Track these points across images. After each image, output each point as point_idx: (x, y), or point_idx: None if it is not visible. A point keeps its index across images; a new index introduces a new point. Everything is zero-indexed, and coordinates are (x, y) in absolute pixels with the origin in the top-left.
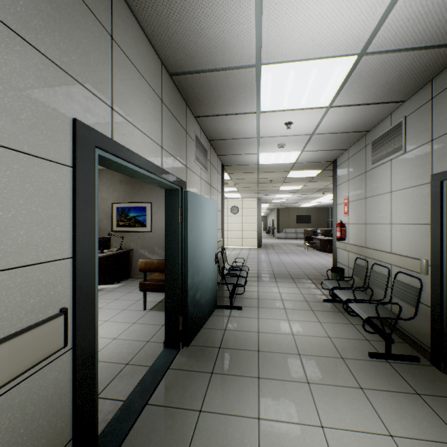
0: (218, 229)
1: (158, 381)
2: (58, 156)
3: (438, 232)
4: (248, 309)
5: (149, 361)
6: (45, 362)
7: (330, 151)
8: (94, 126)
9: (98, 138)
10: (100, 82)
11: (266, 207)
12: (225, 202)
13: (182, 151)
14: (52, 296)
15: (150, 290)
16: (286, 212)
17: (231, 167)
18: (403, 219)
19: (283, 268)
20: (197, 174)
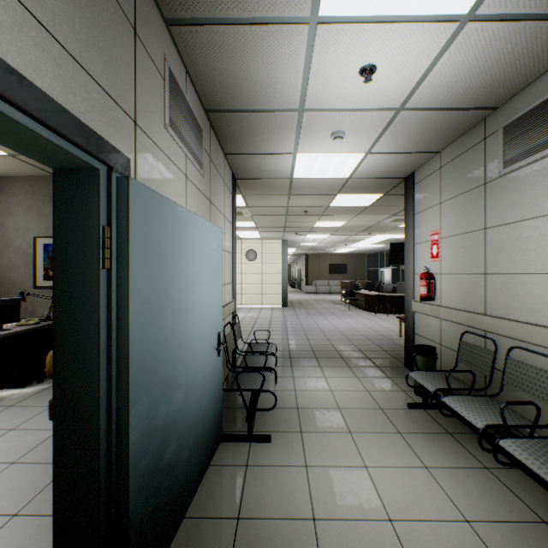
0: (225, 283)
1: None
2: None
3: None
4: (282, 438)
5: None
6: None
7: (411, 154)
8: None
9: None
10: None
11: (292, 252)
12: (238, 245)
13: (117, 68)
14: None
15: None
16: (317, 260)
17: (248, 182)
18: None
19: (325, 339)
20: (174, 164)
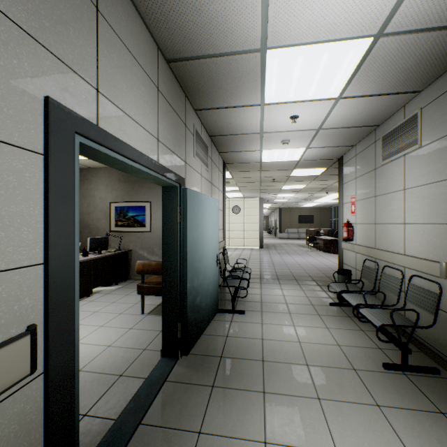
0: (219, 229)
1: (153, 396)
2: (24, 140)
3: None
4: (251, 313)
5: (144, 372)
6: (5, 394)
7: (336, 147)
8: (74, 108)
9: (78, 123)
10: (82, 58)
11: (268, 206)
12: (226, 202)
13: (181, 145)
14: (15, 311)
15: (148, 293)
16: (288, 212)
17: (233, 165)
18: (418, 219)
19: (287, 269)
20: (197, 171)
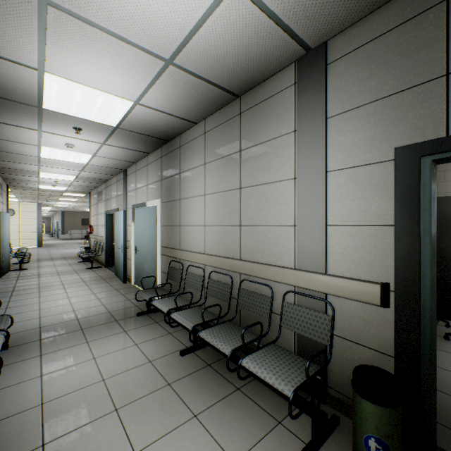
0: None
1: None
2: None
3: (106, 228)
4: (32, 269)
5: None
6: None
7: (85, 189)
8: None
9: None
10: None
11: (49, 209)
12: None
13: None
14: None
15: None
16: (72, 215)
17: (15, 187)
18: (103, 224)
19: (61, 255)
20: None
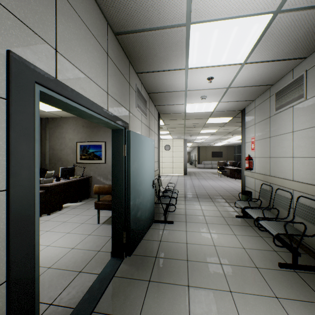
0: (155, 161)
1: (104, 289)
2: None
3: None
4: (178, 223)
5: (98, 269)
6: None
7: (240, 101)
8: (35, 62)
9: (38, 74)
10: (42, 22)
11: (190, 145)
12: (160, 142)
13: (126, 98)
14: None
15: (102, 208)
16: (204, 149)
17: (165, 115)
18: (304, 153)
19: (204, 190)
20: (138, 119)
